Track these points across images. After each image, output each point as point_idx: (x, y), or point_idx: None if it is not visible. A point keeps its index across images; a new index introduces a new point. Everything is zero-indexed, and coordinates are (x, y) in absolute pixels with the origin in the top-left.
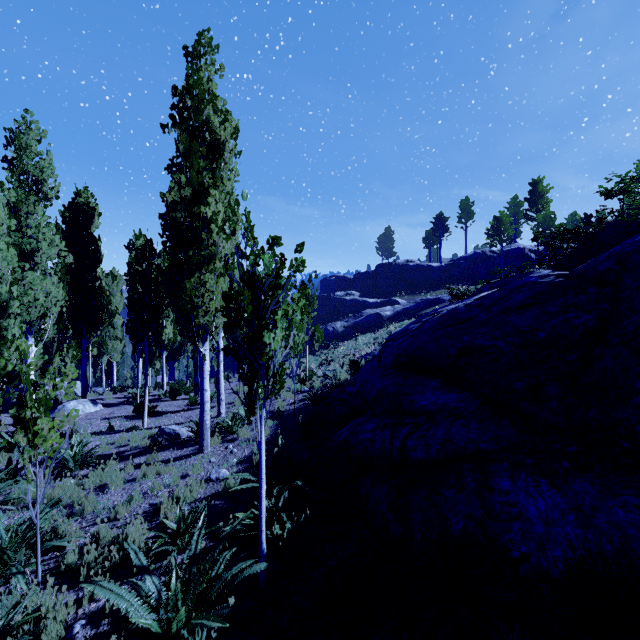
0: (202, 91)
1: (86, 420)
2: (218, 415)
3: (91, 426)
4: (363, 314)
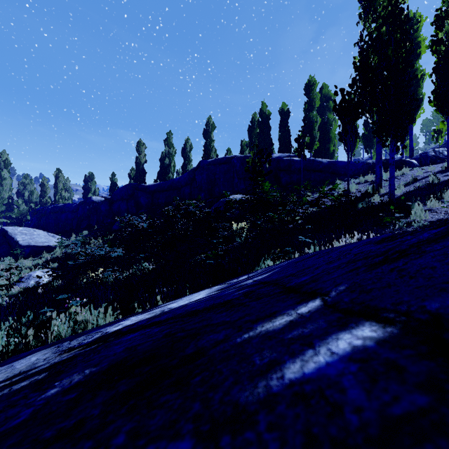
0: None
1: None
2: None
3: None
4: None
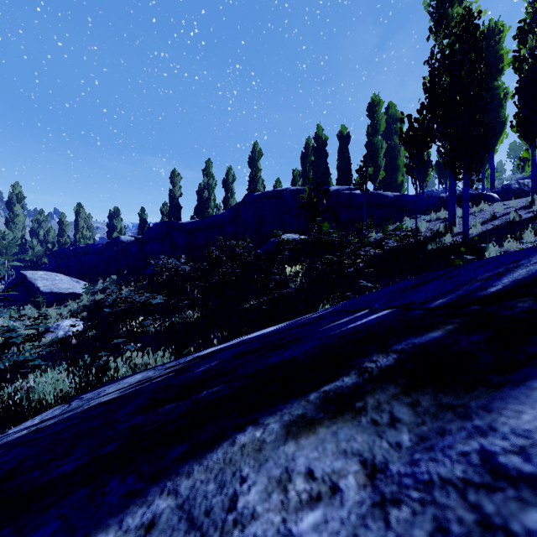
0: None
1: None
2: None
3: None
4: None
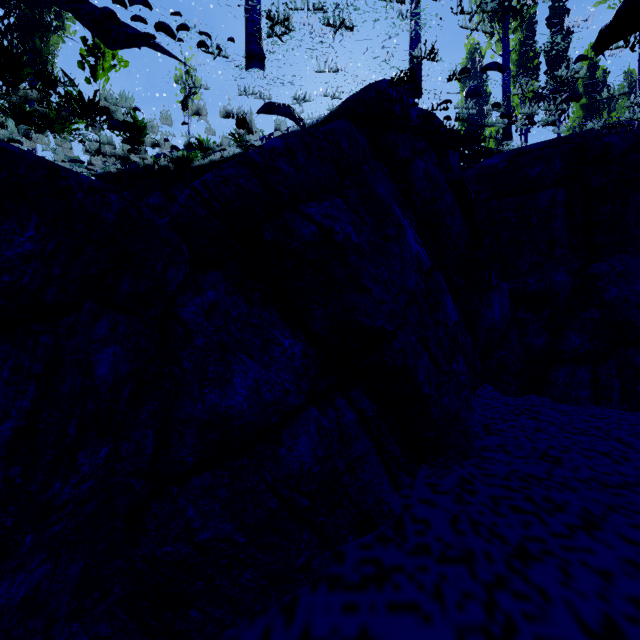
0: None
1: None
2: None
3: None
4: None
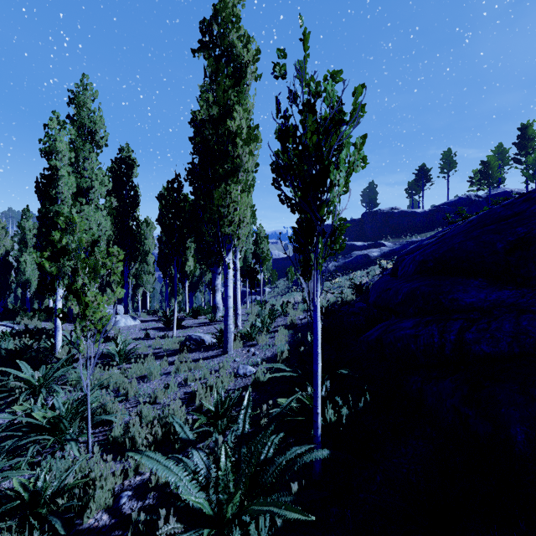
0: (228, 15)
1: (128, 330)
2: (235, 328)
3: (132, 334)
4: (352, 255)
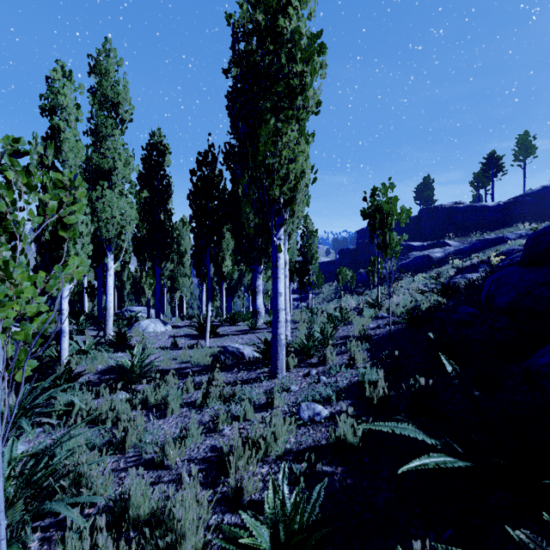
0: None
1: (155, 337)
2: None
3: (158, 342)
4: (410, 256)
